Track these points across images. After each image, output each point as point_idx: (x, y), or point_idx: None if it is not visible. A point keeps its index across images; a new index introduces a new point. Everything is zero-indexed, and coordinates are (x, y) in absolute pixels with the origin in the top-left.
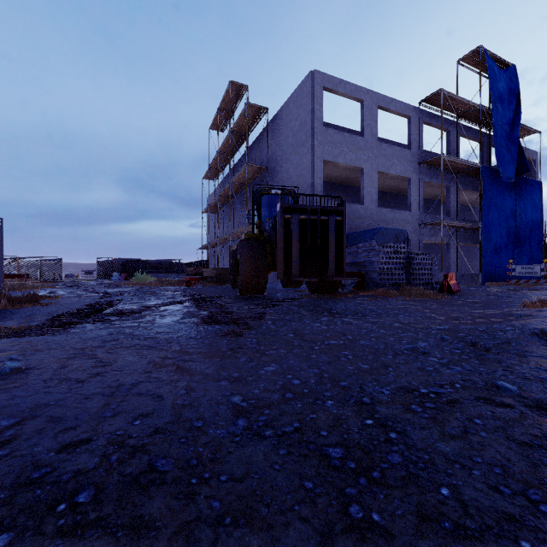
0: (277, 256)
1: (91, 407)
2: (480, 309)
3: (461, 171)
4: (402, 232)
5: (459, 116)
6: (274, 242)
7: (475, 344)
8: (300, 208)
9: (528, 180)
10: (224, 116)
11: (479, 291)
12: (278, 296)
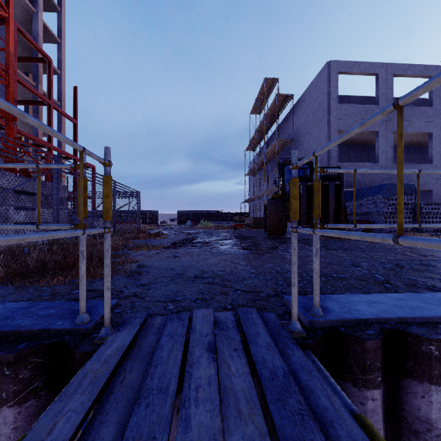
0: None
1: (205, 267)
2: None
3: None
4: (410, 186)
5: None
6: None
7: (397, 265)
8: (307, 177)
9: None
10: (260, 103)
11: None
12: None
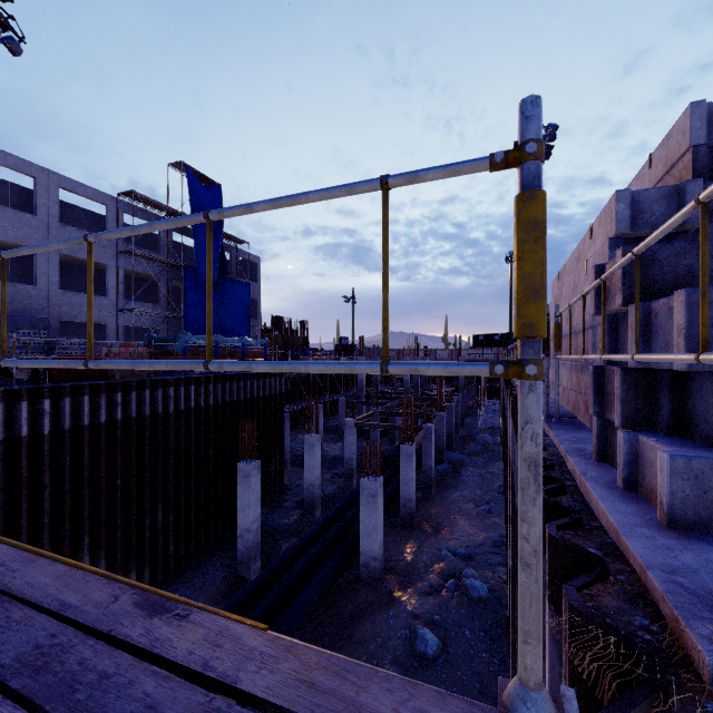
0: None
1: None
2: None
3: (170, 265)
4: (44, 321)
5: (170, 215)
6: None
7: None
8: None
9: (236, 281)
10: None
11: None
12: None
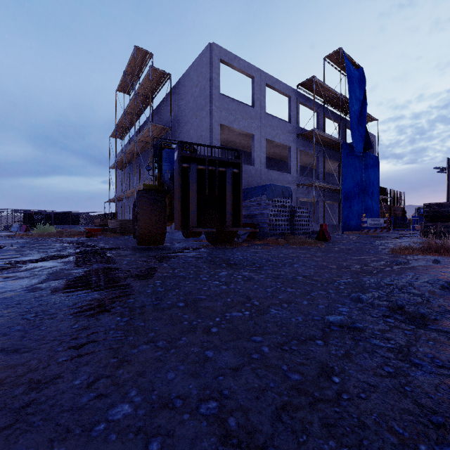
0: (174, 206)
1: None
2: (357, 256)
3: (326, 144)
4: (287, 189)
5: (325, 101)
6: (173, 192)
7: (403, 307)
8: (198, 157)
9: (371, 155)
10: (130, 80)
11: (344, 239)
12: (177, 246)
